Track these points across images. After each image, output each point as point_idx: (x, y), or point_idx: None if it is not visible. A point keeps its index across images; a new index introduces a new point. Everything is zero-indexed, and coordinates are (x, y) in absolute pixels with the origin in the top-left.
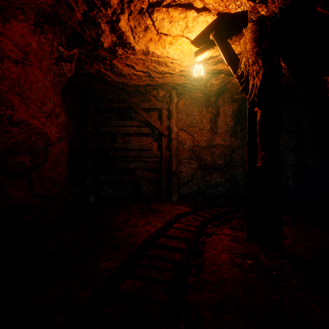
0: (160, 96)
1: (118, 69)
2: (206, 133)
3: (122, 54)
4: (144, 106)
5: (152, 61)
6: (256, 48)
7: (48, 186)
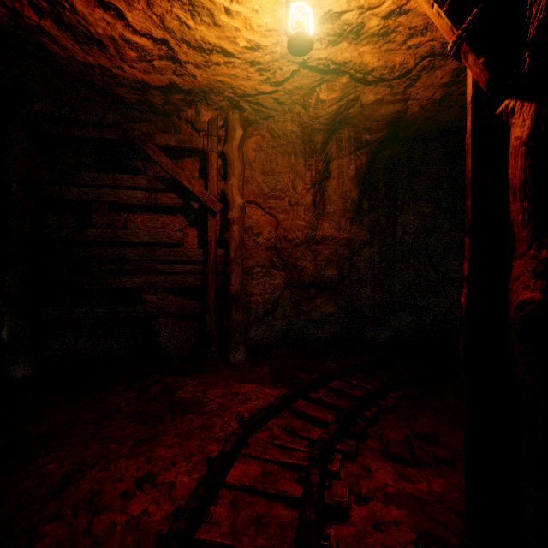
0: (202, 121)
1: (76, 15)
2: (304, 213)
3: None
4: (163, 141)
5: None
6: None
7: None
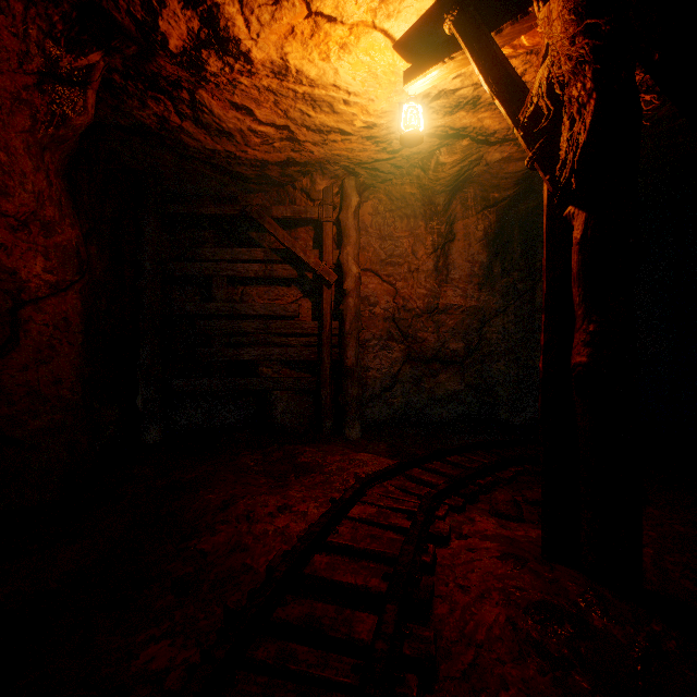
0: (317, 190)
1: (213, 117)
2: (425, 280)
3: (220, 72)
4: (279, 214)
5: (298, 96)
6: (579, 36)
7: (18, 411)
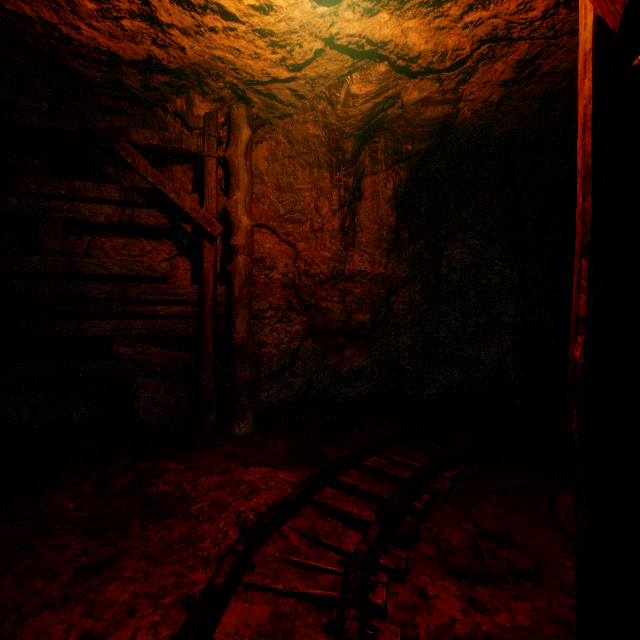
0: (196, 115)
1: None
2: (330, 241)
3: None
4: (141, 139)
5: None
6: None
7: None
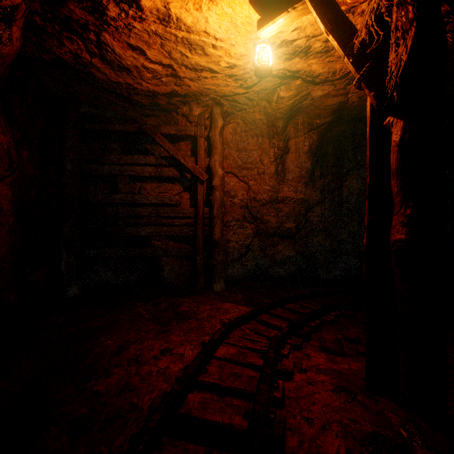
0: (194, 115)
1: (115, 55)
2: (268, 180)
3: (118, 17)
4: (166, 131)
5: (178, 40)
6: None
7: None
